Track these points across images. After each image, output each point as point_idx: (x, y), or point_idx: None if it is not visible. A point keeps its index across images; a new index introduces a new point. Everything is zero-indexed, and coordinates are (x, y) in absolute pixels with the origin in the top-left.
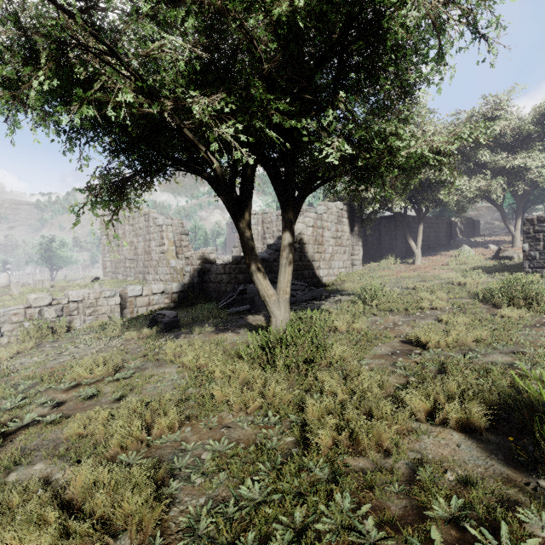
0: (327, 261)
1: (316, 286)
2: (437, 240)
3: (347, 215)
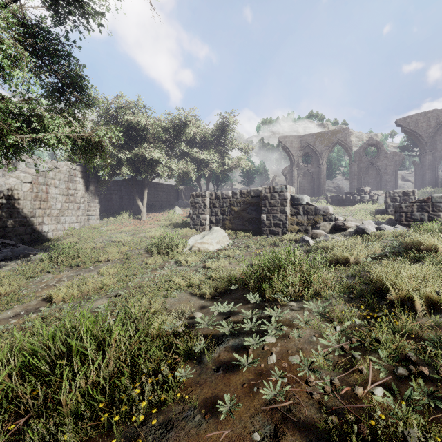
0: (54, 217)
1: (36, 242)
2: (168, 201)
3: (81, 175)
